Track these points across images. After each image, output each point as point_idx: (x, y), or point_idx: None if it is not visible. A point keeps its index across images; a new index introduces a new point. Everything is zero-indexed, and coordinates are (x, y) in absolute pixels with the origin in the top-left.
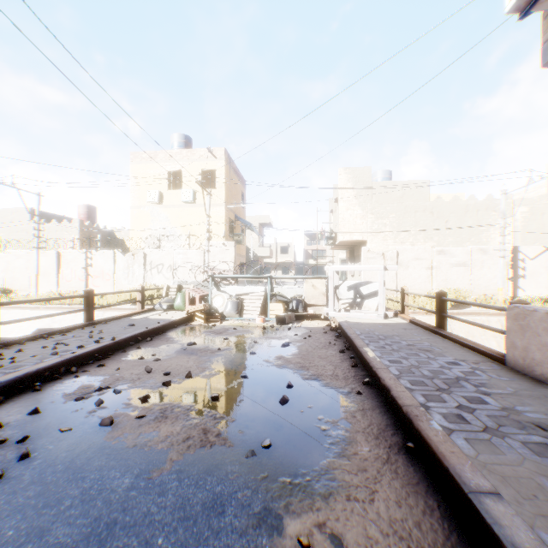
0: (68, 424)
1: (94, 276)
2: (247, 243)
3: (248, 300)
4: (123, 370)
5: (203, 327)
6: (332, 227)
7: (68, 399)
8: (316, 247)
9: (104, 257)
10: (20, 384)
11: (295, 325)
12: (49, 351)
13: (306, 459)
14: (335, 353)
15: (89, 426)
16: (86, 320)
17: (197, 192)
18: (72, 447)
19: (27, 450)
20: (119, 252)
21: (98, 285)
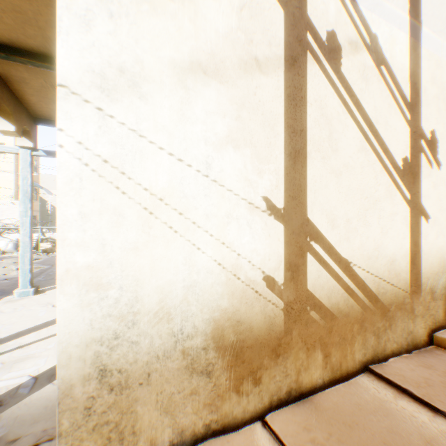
0: None
1: None
2: (47, 198)
3: None
4: None
5: None
6: None
7: None
8: None
9: None
10: None
11: (55, 253)
12: None
13: (18, 275)
14: None
15: None
16: None
17: None
18: None
19: None
20: None
21: None
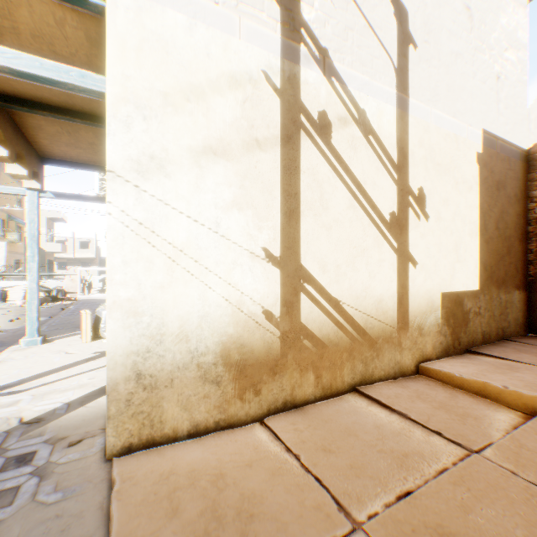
0: None
1: None
2: None
3: (14, 291)
4: None
5: None
6: None
7: None
8: None
9: None
10: None
11: (50, 304)
12: None
13: (13, 327)
14: (59, 311)
15: None
16: None
17: None
18: None
19: None
20: None
21: None
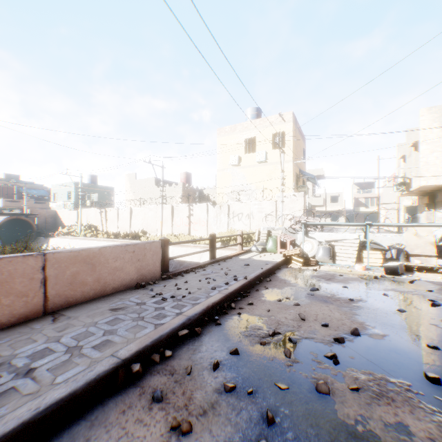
0: (276, 377)
1: (194, 222)
2: None
3: (340, 247)
4: (274, 312)
5: (305, 271)
6: (401, 173)
7: (250, 340)
8: (367, 195)
9: (200, 208)
10: (204, 315)
11: (410, 277)
12: (205, 285)
13: None
14: None
15: (303, 388)
16: (210, 258)
17: (268, 152)
18: (311, 420)
19: (270, 413)
20: (210, 204)
21: (196, 229)
